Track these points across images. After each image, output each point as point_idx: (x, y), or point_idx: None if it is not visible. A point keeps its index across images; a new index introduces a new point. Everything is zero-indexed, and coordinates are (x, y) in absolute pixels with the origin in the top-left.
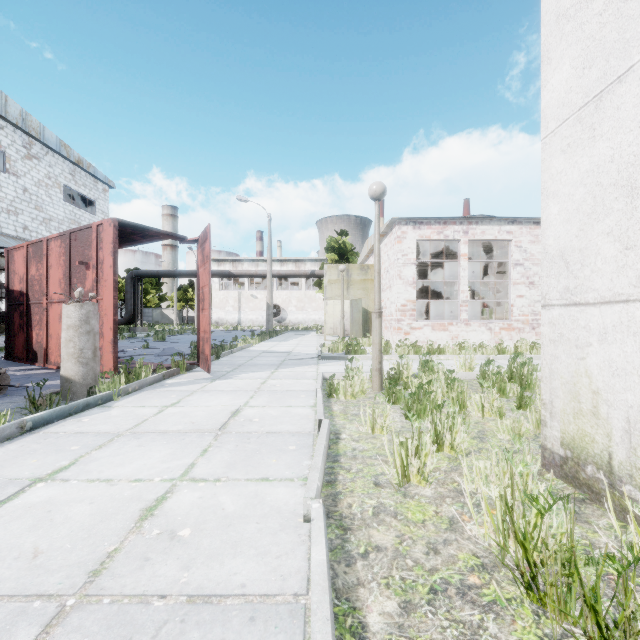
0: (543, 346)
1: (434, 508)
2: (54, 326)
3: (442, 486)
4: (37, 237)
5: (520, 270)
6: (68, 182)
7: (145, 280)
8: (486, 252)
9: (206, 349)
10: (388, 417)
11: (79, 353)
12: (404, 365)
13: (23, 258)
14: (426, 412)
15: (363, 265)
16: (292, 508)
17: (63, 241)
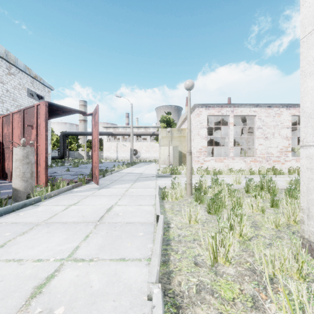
0: (301, 172)
1: (238, 286)
2: None
3: (240, 265)
4: None
5: (260, 131)
6: (30, 87)
7: (70, 137)
8: (242, 122)
9: (96, 172)
10: (199, 214)
11: (22, 175)
12: (203, 181)
13: (0, 124)
14: (220, 210)
15: (179, 129)
16: (139, 286)
17: (20, 114)
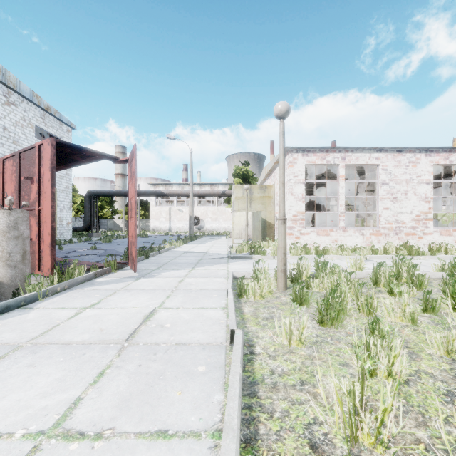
0: None
1: None
2: None
3: (405, 452)
4: None
5: (386, 188)
6: (39, 124)
7: (101, 199)
8: (356, 175)
9: (133, 251)
10: (305, 328)
11: (7, 256)
12: (303, 265)
13: None
14: (340, 319)
15: (262, 185)
16: None
17: (14, 160)
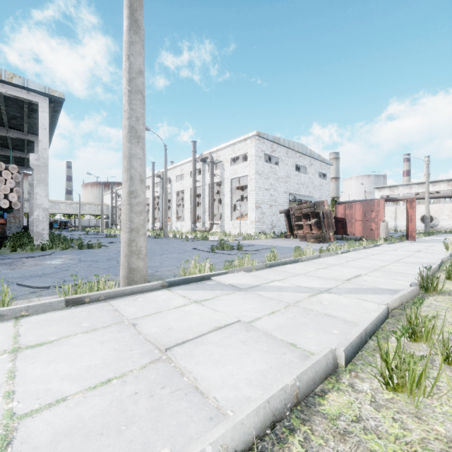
0: None
1: None
2: (357, 227)
3: None
4: (312, 194)
5: None
6: (319, 170)
7: None
8: None
9: (413, 234)
10: None
11: (385, 233)
12: None
13: (342, 208)
14: None
15: None
16: None
17: (361, 204)
